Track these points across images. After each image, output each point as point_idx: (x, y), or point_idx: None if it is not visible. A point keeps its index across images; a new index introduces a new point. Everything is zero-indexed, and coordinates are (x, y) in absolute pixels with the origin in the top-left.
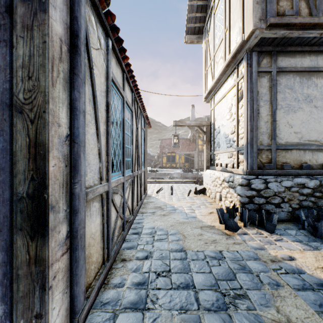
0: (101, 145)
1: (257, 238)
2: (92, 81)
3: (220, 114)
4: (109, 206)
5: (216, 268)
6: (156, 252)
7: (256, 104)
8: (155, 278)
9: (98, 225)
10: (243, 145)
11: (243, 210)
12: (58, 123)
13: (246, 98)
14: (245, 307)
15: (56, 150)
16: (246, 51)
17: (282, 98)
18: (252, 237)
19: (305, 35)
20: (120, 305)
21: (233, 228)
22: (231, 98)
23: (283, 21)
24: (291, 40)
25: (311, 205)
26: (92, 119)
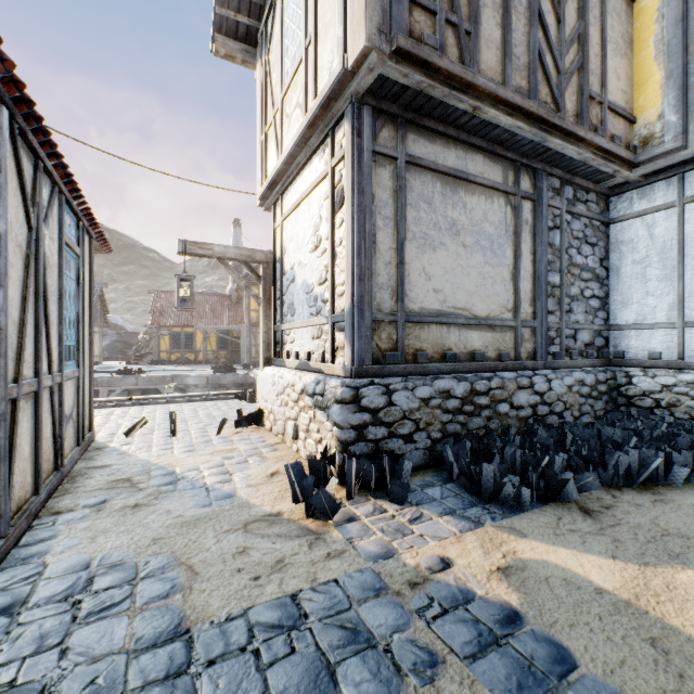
0: None
1: (377, 527)
2: None
3: (295, 238)
4: None
5: (283, 667)
6: (70, 678)
7: (370, 221)
8: None
9: None
10: (344, 311)
11: (346, 458)
12: None
13: (350, 205)
14: None
15: None
16: (351, 99)
17: (415, 219)
18: (366, 525)
19: (452, 100)
20: None
21: (326, 511)
22: (319, 202)
23: (420, 53)
24: (430, 103)
25: (459, 430)
26: None
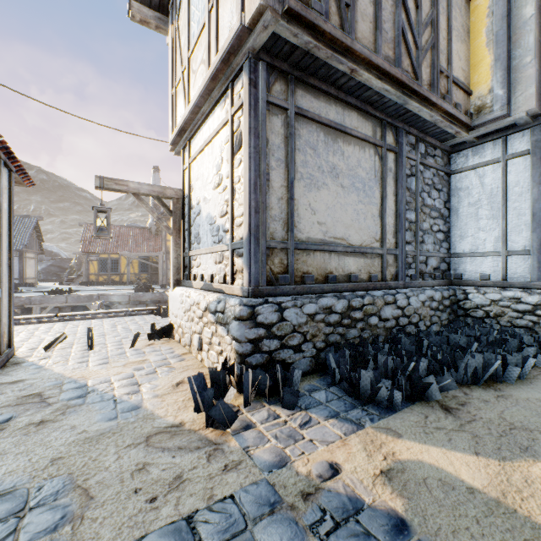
0: None
1: (271, 433)
2: None
3: (201, 177)
4: None
5: None
6: None
7: (264, 161)
8: None
9: None
10: (242, 239)
11: (243, 369)
12: None
13: (247, 147)
14: None
15: None
16: (248, 54)
17: (302, 162)
18: (261, 432)
19: (334, 61)
20: None
21: (225, 420)
22: (221, 146)
23: (308, 16)
24: (316, 64)
25: (339, 340)
26: None
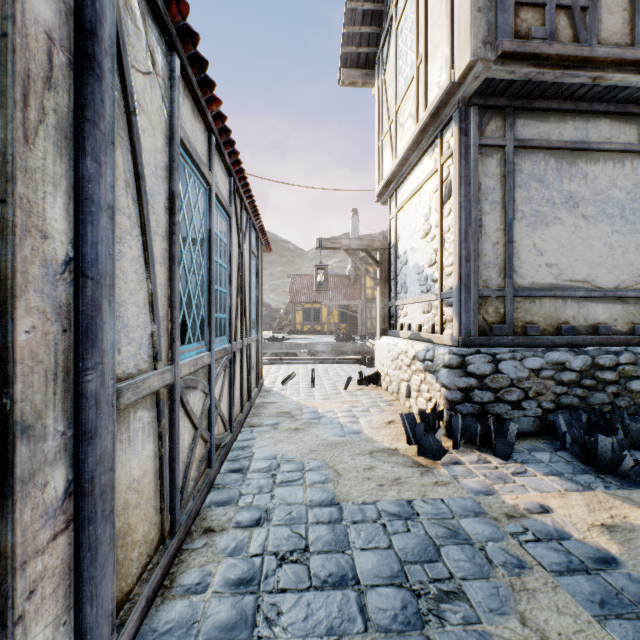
0: (155, 284)
1: (480, 472)
2: (132, 142)
3: (407, 227)
4: (175, 417)
5: (402, 537)
6: (278, 509)
7: (476, 208)
8: (275, 567)
9: (149, 461)
10: (451, 288)
11: (452, 415)
12: (41, 230)
13: (457, 196)
14: (460, 618)
15: (36, 293)
16: (458, 105)
17: (524, 199)
18: (469, 469)
19: (566, 78)
20: (196, 634)
21: (434, 452)
22: (429, 195)
23: (527, 49)
24: (541, 87)
25: (576, 403)
26: (132, 227)
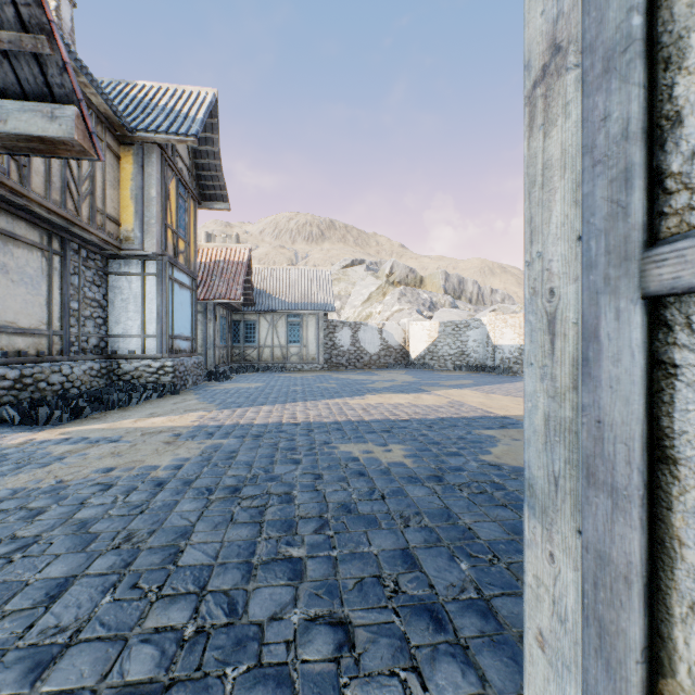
0: None
1: None
2: None
3: None
4: None
5: None
6: None
7: None
8: None
9: None
10: None
11: None
12: None
13: None
14: (41, 458)
15: None
16: None
17: None
18: None
19: (12, 198)
20: None
21: None
22: None
23: None
24: None
25: (13, 400)
26: None
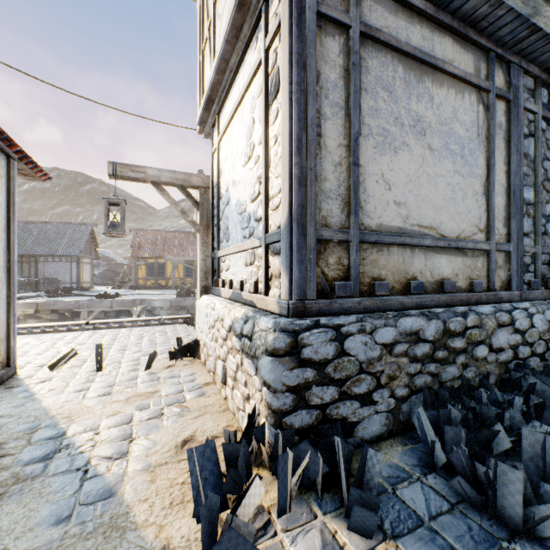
0: None
1: None
2: None
3: (230, 156)
4: None
5: None
6: None
7: (313, 105)
8: None
9: None
10: (279, 228)
11: (279, 436)
12: None
13: (287, 83)
14: None
15: None
16: None
17: (371, 109)
18: None
19: None
20: None
21: None
22: (252, 103)
23: None
24: None
25: (430, 383)
26: None
